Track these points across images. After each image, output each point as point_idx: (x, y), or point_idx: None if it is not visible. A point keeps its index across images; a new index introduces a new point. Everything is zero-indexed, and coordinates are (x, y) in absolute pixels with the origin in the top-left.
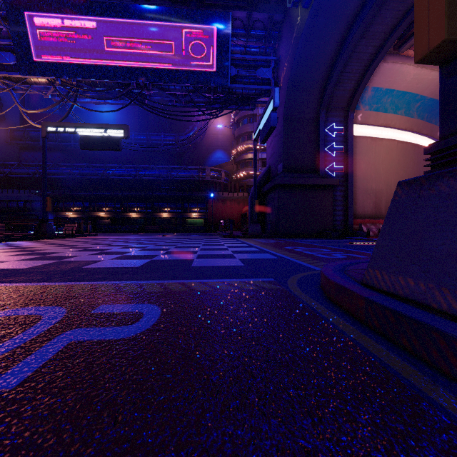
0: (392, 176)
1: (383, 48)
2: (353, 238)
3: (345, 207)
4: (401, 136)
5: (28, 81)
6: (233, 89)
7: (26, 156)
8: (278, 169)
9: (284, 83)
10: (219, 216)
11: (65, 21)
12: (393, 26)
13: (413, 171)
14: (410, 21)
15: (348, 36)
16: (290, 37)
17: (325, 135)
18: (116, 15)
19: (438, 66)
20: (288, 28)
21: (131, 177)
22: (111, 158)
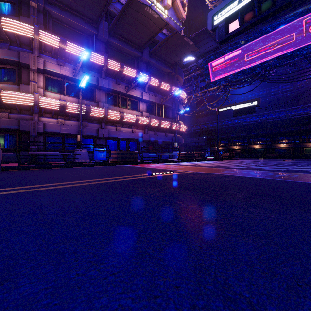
0: None
1: None
2: None
3: None
4: None
5: (209, 90)
6: None
7: (198, 120)
8: None
9: None
10: None
11: (226, 57)
12: None
13: None
14: None
15: None
16: None
17: None
18: (252, 39)
19: None
20: None
21: (254, 122)
22: None
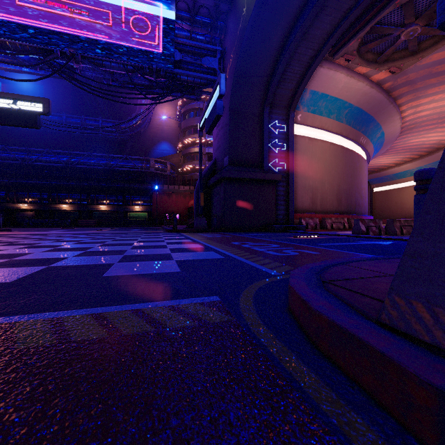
0: (326, 174)
1: (321, 53)
2: (294, 232)
3: (287, 202)
4: (333, 138)
5: None
6: (177, 75)
7: None
8: (224, 162)
9: (230, 75)
10: (164, 210)
11: None
12: (329, 32)
13: (342, 171)
14: (344, 30)
15: (290, 35)
16: (236, 28)
17: (269, 131)
18: None
19: (363, 78)
20: (234, 19)
21: (61, 164)
22: (36, 141)
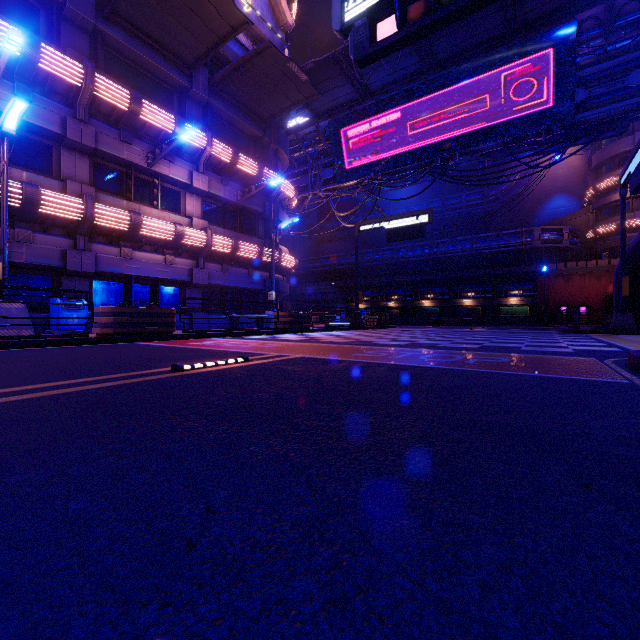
0: None
1: None
2: None
3: None
4: None
5: (342, 187)
6: (580, 119)
7: (322, 249)
8: None
9: None
10: (558, 301)
11: (373, 123)
12: None
13: None
14: None
15: None
16: None
17: None
18: (421, 95)
19: None
20: None
21: (423, 257)
22: None
